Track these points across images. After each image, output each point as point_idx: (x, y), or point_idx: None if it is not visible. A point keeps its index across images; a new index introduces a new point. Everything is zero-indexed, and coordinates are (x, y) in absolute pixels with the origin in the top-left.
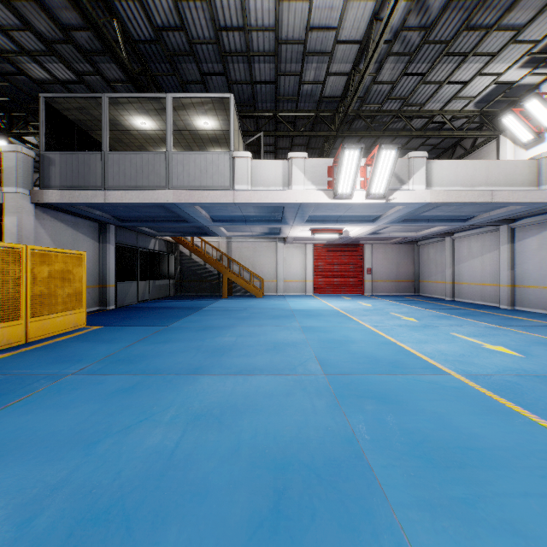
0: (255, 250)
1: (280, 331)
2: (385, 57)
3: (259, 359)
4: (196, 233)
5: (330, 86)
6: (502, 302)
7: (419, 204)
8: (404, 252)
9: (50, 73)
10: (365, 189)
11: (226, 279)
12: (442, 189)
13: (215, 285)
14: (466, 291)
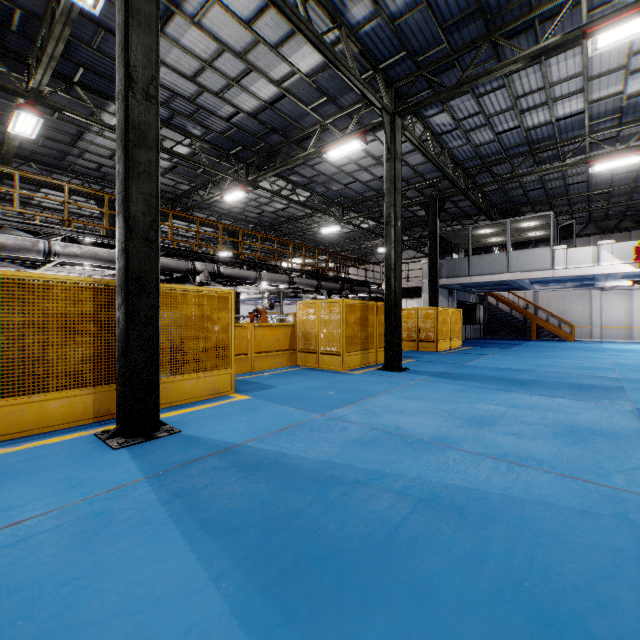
0: (564, 299)
1: (589, 354)
2: None
3: (574, 358)
4: (508, 289)
5: None
6: None
7: None
8: None
9: None
10: None
11: (535, 325)
12: None
13: (521, 330)
14: None
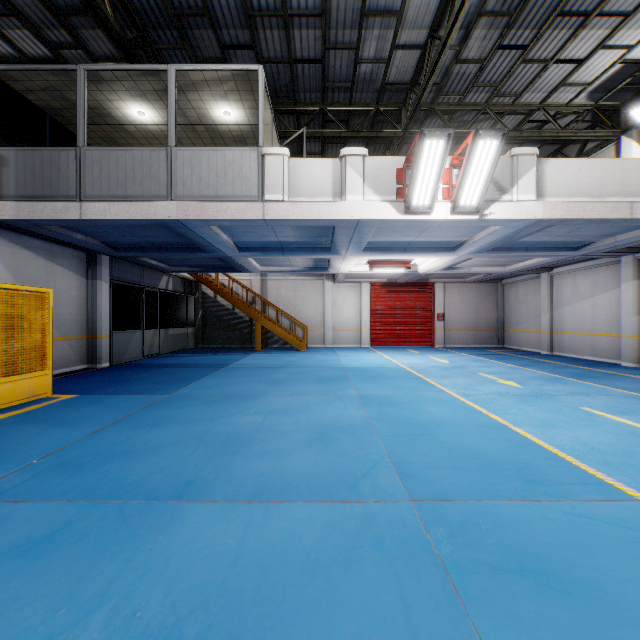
0: (296, 291)
1: (330, 403)
2: (475, 20)
3: (296, 461)
4: (220, 268)
5: (396, 67)
6: (624, 357)
7: (525, 222)
8: (485, 293)
9: (15, 45)
10: (450, 200)
11: (260, 328)
12: (558, 200)
13: (247, 335)
14: (569, 343)
